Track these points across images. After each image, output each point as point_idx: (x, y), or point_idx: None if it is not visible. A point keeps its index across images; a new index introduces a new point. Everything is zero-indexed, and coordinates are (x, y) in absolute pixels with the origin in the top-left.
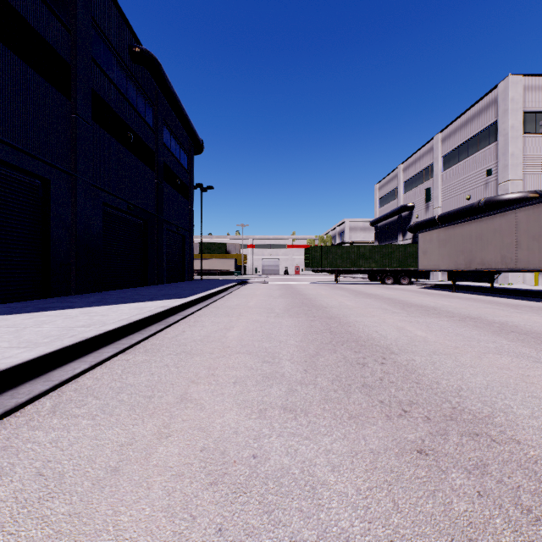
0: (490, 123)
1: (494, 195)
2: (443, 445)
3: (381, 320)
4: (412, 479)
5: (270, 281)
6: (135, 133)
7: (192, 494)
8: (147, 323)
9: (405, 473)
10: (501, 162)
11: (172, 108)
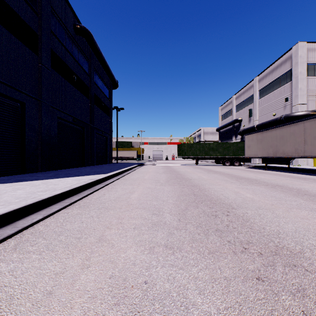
0: (287, 70)
1: (290, 113)
2: (273, 273)
3: (224, 187)
4: (255, 301)
5: (157, 164)
6: (77, 76)
7: (101, 313)
8: (82, 189)
9: (249, 296)
10: (294, 93)
11: (99, 62)
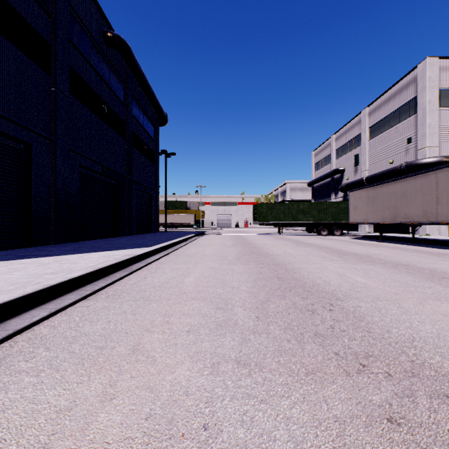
0: (410, 98)
1: (414, 159)
2: (413, 410)
3: (322, 267)
4: None
5: (224, 233)
6: (108, 106)
7: None
8: (113, 269)
9: None
10: (420, 131)
11: (140, 86)
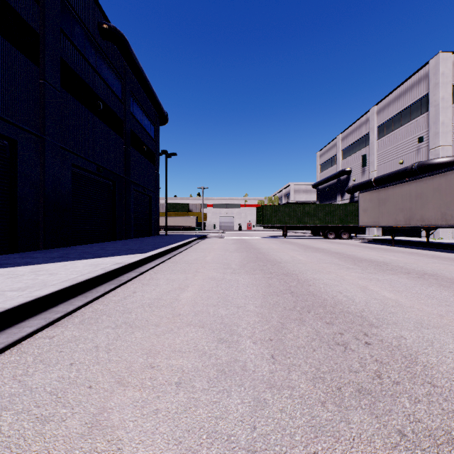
0: (422, 95)
1: (426, 159)
2: None
3: (339, 277)
4: None
5: (226, 236)
6: (104, 102)
7: None
8: (97, 282)
9: None
10: (432, 130)
11: (139, 82)
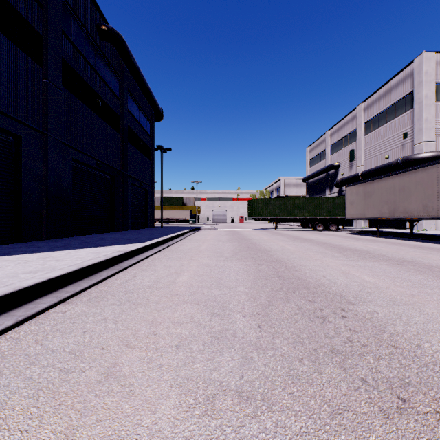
0: (406, 93)
1: (410, 154)
2: None
3: (324, 264)
4: None
5: (219, 228)
6: (102, 100)
7: None
8: (100, 267)
9: None
10: (416, 126)
11: (136, 81)
